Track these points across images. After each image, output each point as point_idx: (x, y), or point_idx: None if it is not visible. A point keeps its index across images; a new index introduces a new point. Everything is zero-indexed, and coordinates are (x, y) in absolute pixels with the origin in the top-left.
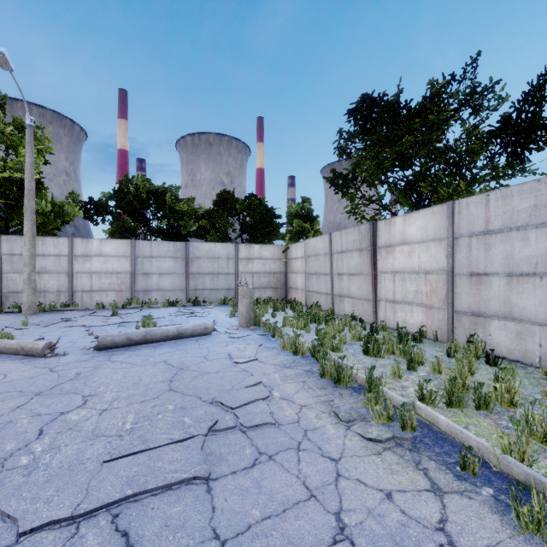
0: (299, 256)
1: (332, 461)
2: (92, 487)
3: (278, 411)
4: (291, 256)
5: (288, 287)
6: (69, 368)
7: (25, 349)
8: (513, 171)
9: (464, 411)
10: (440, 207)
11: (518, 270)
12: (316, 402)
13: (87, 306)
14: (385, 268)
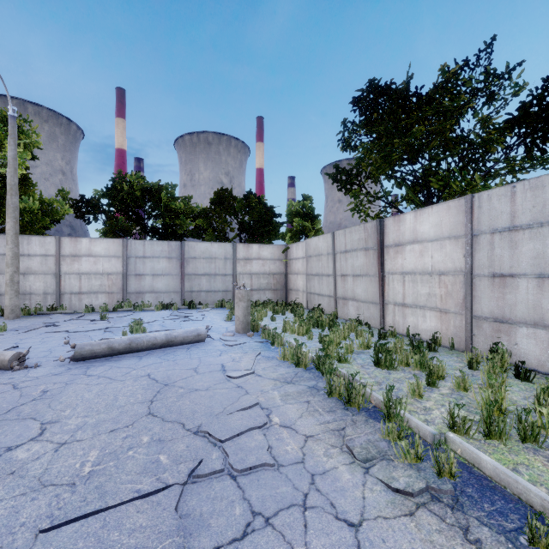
0: (300, 257)
1: (350, 528)
2: None
3: (277, 445)
4: (292, 257)
5: (288, 289)
6: (36, 384)
7: None
8: (533, 163)
9: (508, 445)
10: (457, 201)
11: None
12: (324, 431)
13: (76, 309)
14: (393, 269)
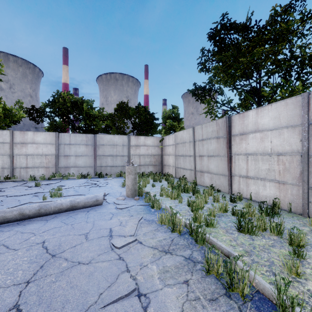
0: (171, 144)
1: None
2: None
3: None
4: (165, 144)
5: (163, 164)
6: None
7: None
8: None
9: None
10: (294, 98)
11: None
12: None
13: (24, 178)
14: (238, 151)
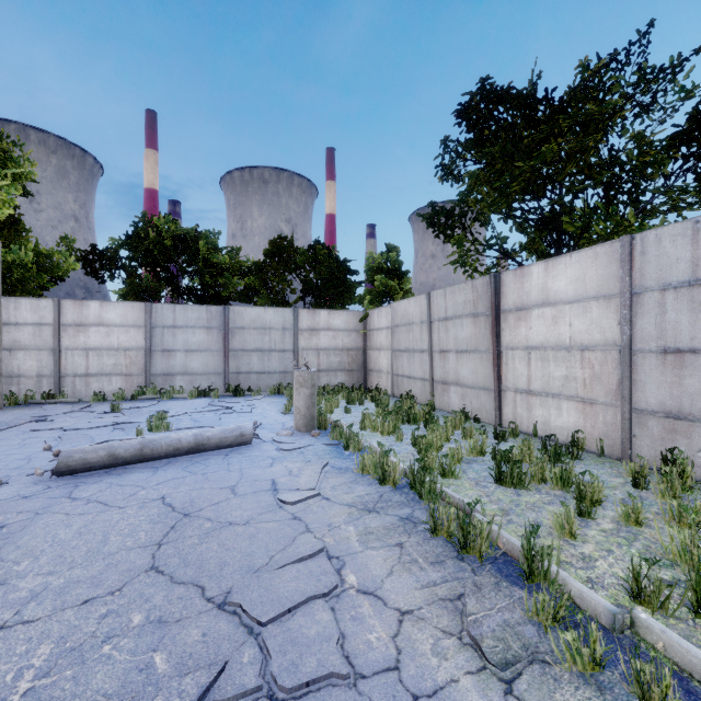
0: (383, 326)
1: None
2: None
3: (354, 631)
4: (372, 326)
5: (368, 369)
6: None
7: None
8: None
9: None
10: (608, 245)
11: None
12: (429, 601)
13: (81, 397)
14: (513, 342)
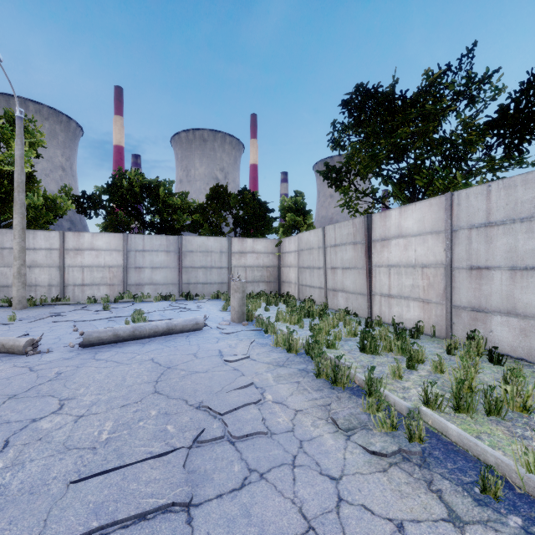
0: (292, 250)
1: (331, 481)
2: (52, 518)
3: (270, 417)
4: (284, 250)
5: (281, 281)
6: (50, 367)
7: (6, 347)
8: (511, 162)
9: (474, 417)
10: (438, 198)
11: (522, 264)
12: (312, 406)
13: (79, 300)
14: (380, 262)
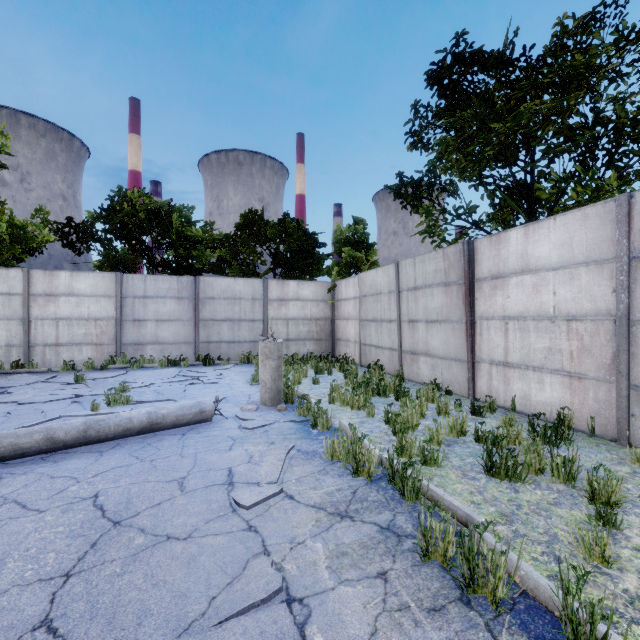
0: (351, 297)
1: None
2: None
3: None
4: (340, 297)
5: (335, 338)
6: None
7: None
8: None
9: None
10: (600, 206)
11: None
12: None
13: (51, 366)
14: (488, 312)
